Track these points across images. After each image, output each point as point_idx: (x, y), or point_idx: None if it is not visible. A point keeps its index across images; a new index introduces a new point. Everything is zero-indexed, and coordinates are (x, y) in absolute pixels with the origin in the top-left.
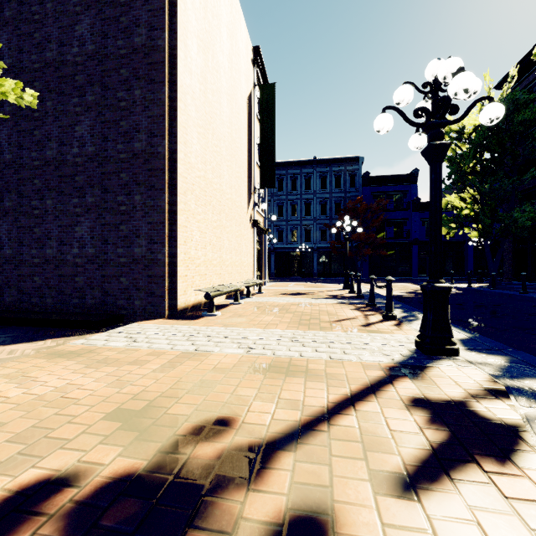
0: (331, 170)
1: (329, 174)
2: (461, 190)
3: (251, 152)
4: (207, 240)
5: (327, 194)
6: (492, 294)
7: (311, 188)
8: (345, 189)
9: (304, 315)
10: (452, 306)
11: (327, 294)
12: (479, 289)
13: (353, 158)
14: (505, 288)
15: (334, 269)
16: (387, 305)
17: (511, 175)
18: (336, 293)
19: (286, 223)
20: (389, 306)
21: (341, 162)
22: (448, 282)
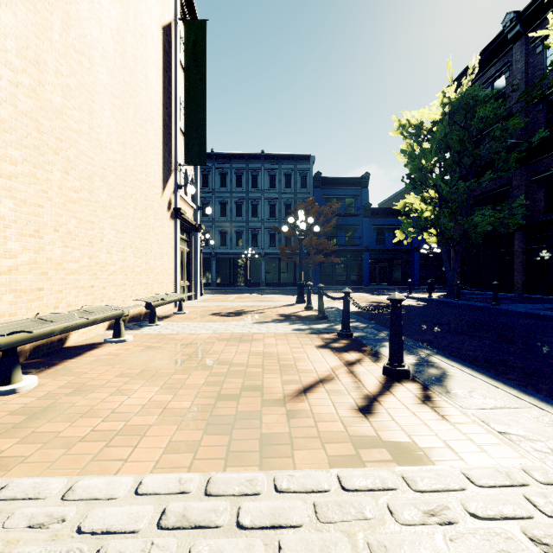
0: (280, 167)
1: (278, 172)
2: (422, 190)
3: (171, 110)
4: (44, 221)
5: (276, 194)
6: (460, 306)
7: (259, 186)
8: (296, 190)
9: (232, 372)
10: (442, 327)
11: (276, 312)
12: (444, 300)
13: (304, 156)
14: (465, 298)
15: (284, 277)
16: (393, 349)
17: (468, 177)
18: (288, 310)
19: (230, 224)
20: (398, 352)
21: (291, 160)
22: (401, 291)
